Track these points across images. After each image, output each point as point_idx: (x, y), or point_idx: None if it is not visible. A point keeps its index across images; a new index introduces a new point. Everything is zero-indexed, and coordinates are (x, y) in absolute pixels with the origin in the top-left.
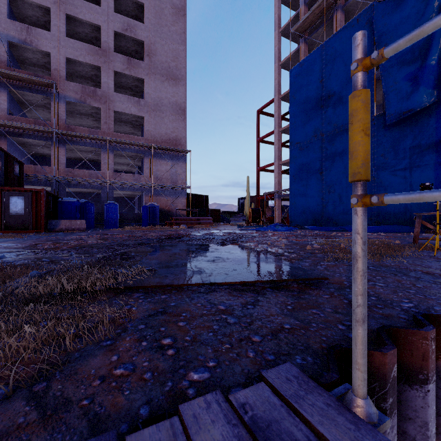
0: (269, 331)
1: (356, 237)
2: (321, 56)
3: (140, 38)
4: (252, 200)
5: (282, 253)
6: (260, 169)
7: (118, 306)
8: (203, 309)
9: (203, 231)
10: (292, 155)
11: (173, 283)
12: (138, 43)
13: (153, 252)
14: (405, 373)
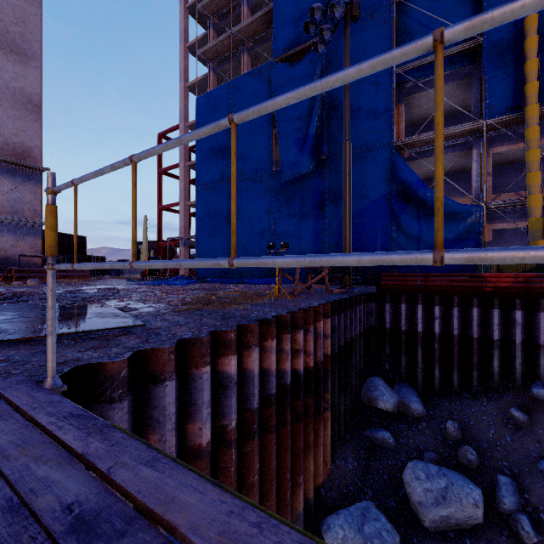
0: (38, 366)
1: (47, 287)
2: (228, 95)
3: None
4: (155, 246)
5: (139, 308)
6: (163, 208)
7: None
8: None
9: (66, 287)
10: (199, 197)
11: None
12: None
13: None
14: (153, 378)
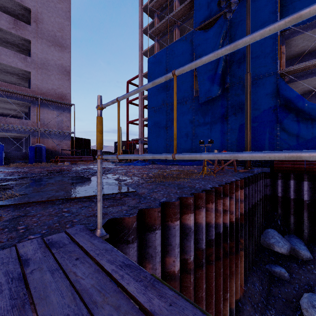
0: (85, 217)
1: (97, 170)
2: (166, 54)
3: (27, 6)
4: (124, 143)
5: (126, 180)
6: (129, 122)
7: None
8: (53, 212)
9: (83, 166)
10: (149, 115)
11: (37, 200)
12: (25, 8)
13: (31, 183)
14: (148, 227)
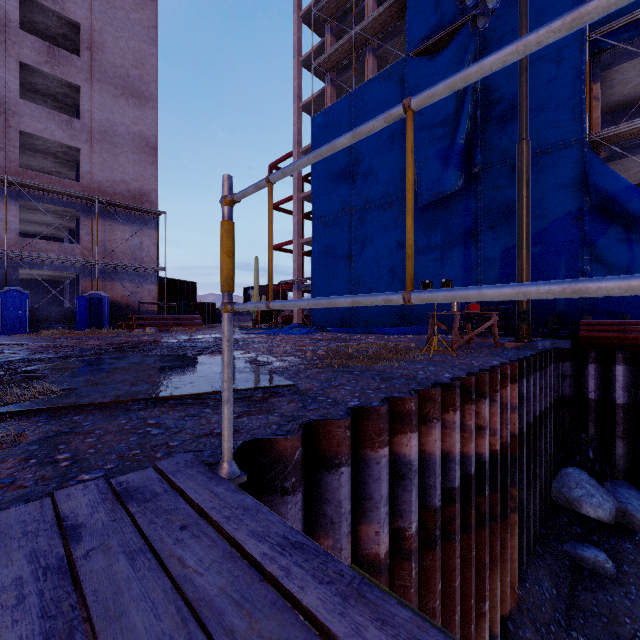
0: (194, 436)
1: (223, 336)
2: (350, 108)
3: (72, 18)
4: (265, 290)
5: (271, 362)
6: (275, 248)
7: (4, 432)
8: (127, 425)
9: (183, 336)
10: (315, 232)
11: (94, 401)
12: (69, 23)
13: (81, 368)
14: (325, 461)
